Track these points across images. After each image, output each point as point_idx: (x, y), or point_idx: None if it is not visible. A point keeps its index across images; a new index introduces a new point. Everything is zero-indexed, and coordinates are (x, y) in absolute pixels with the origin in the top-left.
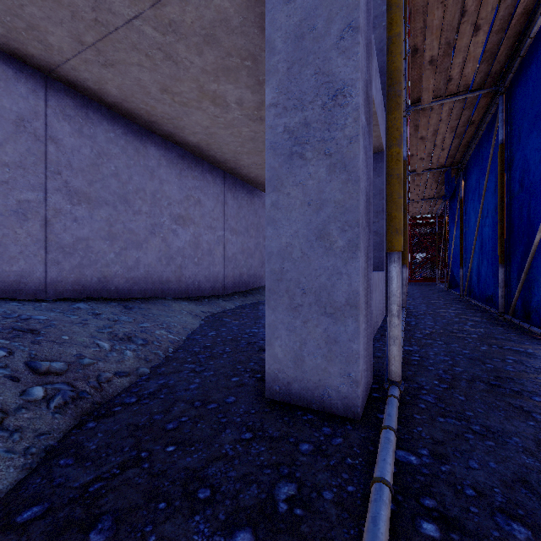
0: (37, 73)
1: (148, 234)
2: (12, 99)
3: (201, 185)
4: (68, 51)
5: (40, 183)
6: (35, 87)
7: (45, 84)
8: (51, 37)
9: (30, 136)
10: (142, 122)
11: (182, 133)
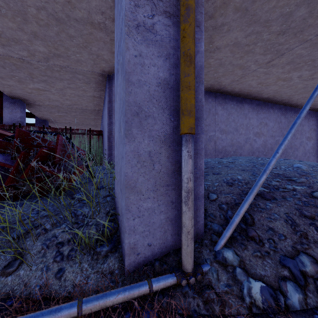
0: (278, 105)
1: (299, 145)
2: (274, 114)
3: (315, 122)
4: (295, 99)
5: (278, 135)
6: (278, 109)
7: (279, 107)
8: (293, 98)
9: (277, 123)
10: (299, 107)
11: (315, 106)
